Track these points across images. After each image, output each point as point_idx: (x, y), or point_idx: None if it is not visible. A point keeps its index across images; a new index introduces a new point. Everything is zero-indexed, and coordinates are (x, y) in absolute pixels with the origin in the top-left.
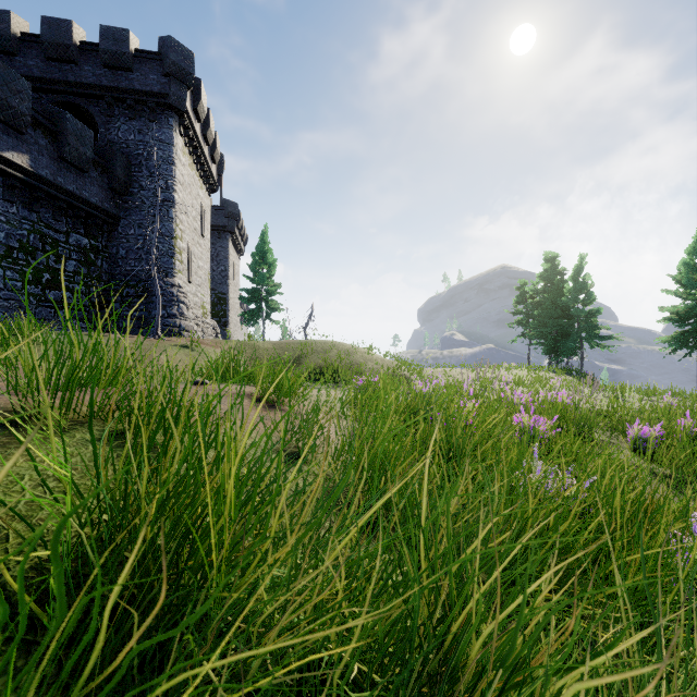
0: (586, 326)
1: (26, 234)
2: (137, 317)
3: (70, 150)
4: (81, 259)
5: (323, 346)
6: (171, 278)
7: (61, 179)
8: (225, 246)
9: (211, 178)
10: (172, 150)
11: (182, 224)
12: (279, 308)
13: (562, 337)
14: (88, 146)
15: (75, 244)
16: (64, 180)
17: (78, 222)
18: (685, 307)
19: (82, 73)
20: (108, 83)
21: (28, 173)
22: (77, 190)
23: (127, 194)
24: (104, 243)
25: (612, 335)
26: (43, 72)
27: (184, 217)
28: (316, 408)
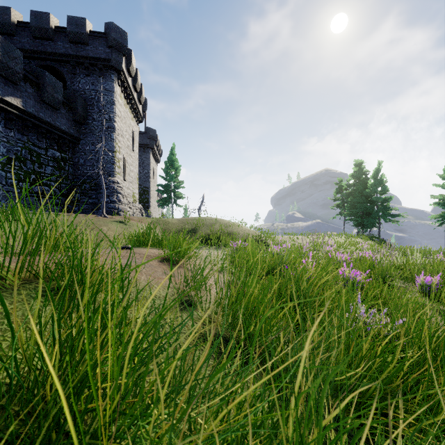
0: (382, 208)
1: (20, 150)
2: (91, 203)
3: (48, 96)
4: (55, 166)
5: (210, 221)
6: (113, 177)
7: (42, 114)
8: (148, 157)
9: (139, 113)
10: (113, 95)
11: (120, 143)
12: (182, 197)
13: (366, 215)
14: (59, 93)
15: (51, 156)
16: (44, 115)
17: (53, 142)
18: None
19: (56, 46)
20: (72, 52)
21: (21, 110)
22: (53, 121)
23: (85, 124)
24: (70, 155)
25: (399, 214)
26: (31, 46)
27: (121, 138)
28: (203, 269)
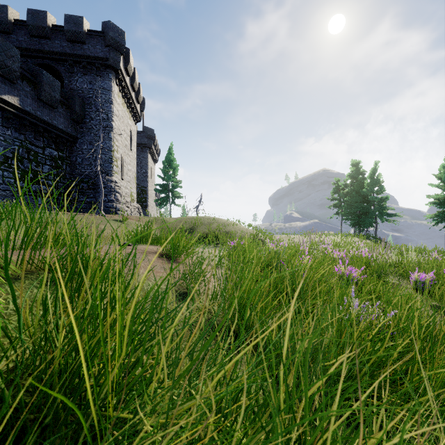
0: (379, 207)
1: (17, 148)
2: (89, 202)
3: (45, 94)
4: (52, 165)
5: (208, 221)
6: (110, 176)
7: (39, 113)
8: (146, 157)
9: (136, 112)
10: (111, 94)
11: (117, 142)
12: (180, 196)
13: (363, 214)
14: (57, 92)
15: (49, 155)
16: (41, 113)
17: (51, 141)
18: (444, 195)
19: (53, 45)
20: (70, 51)
21: (18, 109)
22: (50, 120)
23: (82, 123)
24: (67, 154)
25: (396, 214)
26: (28, 44)
27: (119, 137)
28: (201, 262)
